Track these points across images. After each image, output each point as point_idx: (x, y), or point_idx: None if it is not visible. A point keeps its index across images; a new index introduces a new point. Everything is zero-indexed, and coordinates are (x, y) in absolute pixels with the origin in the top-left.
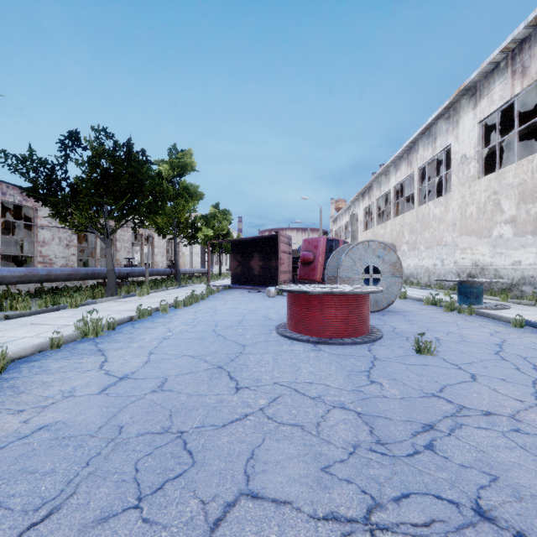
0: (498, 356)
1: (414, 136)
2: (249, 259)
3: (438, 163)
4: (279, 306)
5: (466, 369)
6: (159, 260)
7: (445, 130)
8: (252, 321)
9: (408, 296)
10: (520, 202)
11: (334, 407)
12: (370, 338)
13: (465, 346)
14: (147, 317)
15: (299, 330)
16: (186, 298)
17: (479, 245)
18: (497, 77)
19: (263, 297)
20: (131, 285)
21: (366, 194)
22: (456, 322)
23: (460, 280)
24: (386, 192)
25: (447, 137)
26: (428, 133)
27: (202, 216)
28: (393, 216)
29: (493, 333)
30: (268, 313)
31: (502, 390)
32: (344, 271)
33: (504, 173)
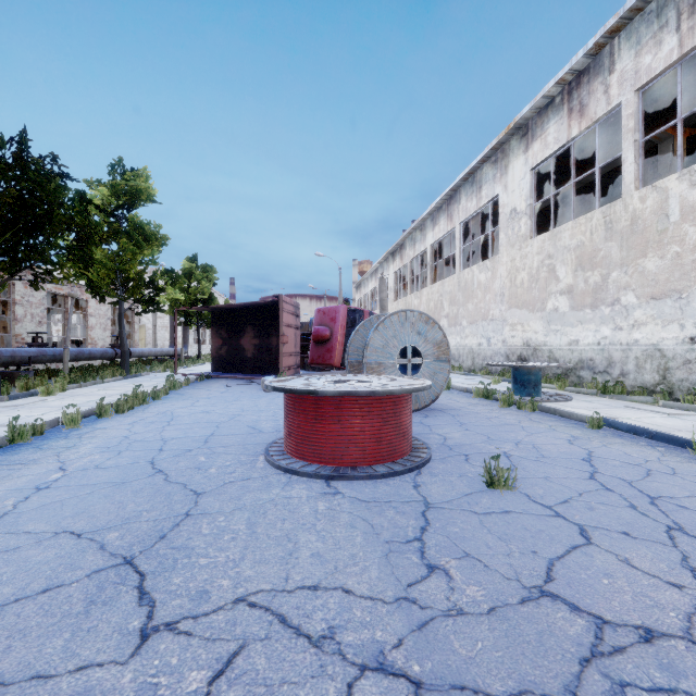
0: (597, 482)
1: (455, 182)
2: (239, 336)
3: (482, 219)
4: (278, 407)
5: (568, 516)
6: (97, 336)
7: (492, 177)
8: (229, 438)
9: (452, 386)
10: (578, 269)
11: (362, 671)
12: (415, 462)
13: (547, 466)
14: (31, 439)
15: (303, 454)
16: (126, 397)
17: (531, 320)
18: (551, 115)
19: (255, 392)
20: (36, 377)
21: (397, 253)
22: (520, 424)
23: (517, 365)
24: (421, 252)
25: (494, 185)
26: (472, 180)
27: (166, 270)
28: (431, 282)
29: (572, 440)
30: (258, 420)
31: (638, 562)
32: (373, 354)
33: (560, 232)
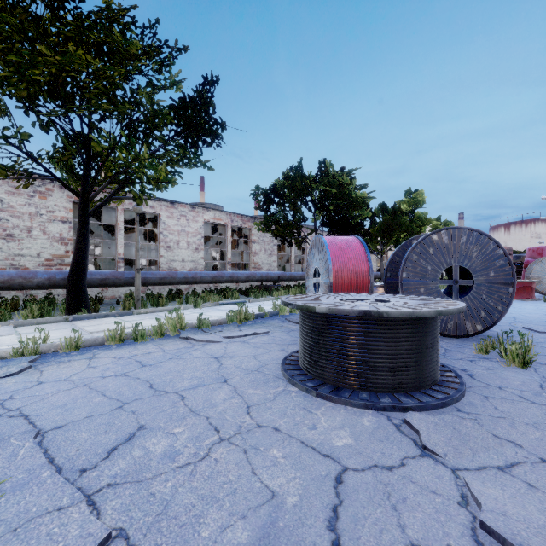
0: None
1: None
2: None
3: None
4: None
5: None
6: None
7: None
8: None
9: None
10: None
11: None
12: (529, 299)
13: None
14: None
15: None
16: None
17: None
18: None
19: None
20: None
21: None
22: None
23: None
24: None
25: None
26: None
27: None
28: None
29: None
30: None
31: None
32: (535, 273)
33: None
